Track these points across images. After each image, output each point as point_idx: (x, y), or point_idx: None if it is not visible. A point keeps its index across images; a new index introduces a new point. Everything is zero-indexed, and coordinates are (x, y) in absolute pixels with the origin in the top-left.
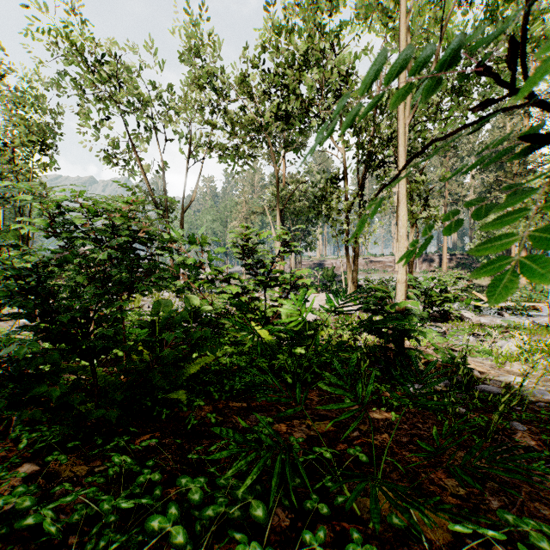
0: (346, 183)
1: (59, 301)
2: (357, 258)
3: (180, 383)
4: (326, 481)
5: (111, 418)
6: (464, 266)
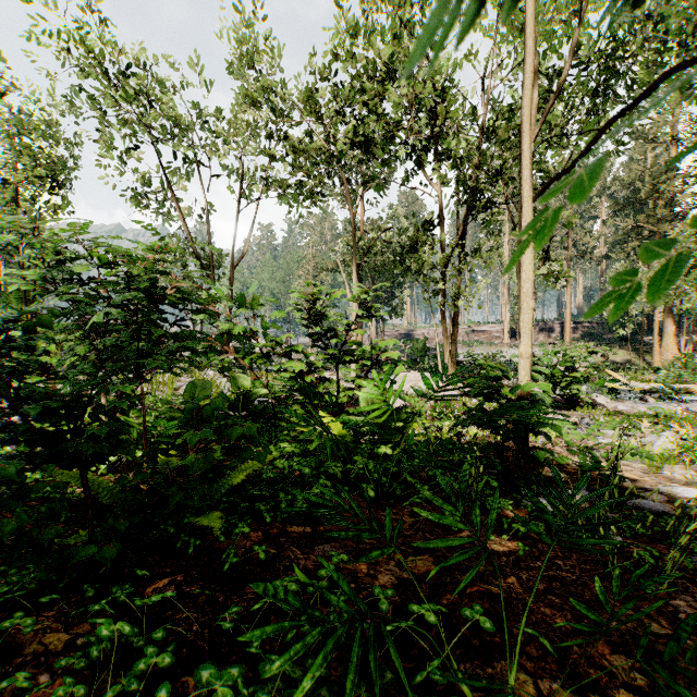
0: (443, 230)
1: (30, 383)
2: (456, 326)
3: (217, 499)
4: (433, 670)
5: (106, 558)
6: (592, 337)
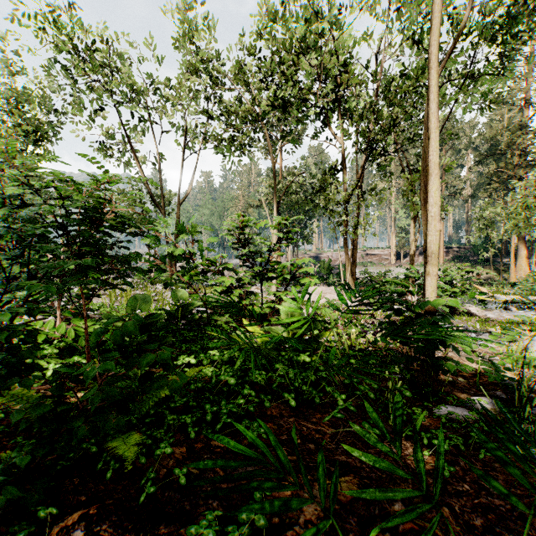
0: (345, 173)
1: None
2: (355, 250)
3: (145, 411)
4: None
5: None
6: (461, 259)
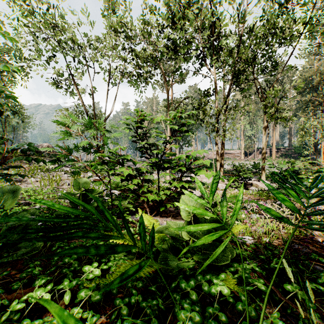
0: (216, 96)
1: None
2: (223, 149)
3: None
4: None
5: None
6: (286, 156)
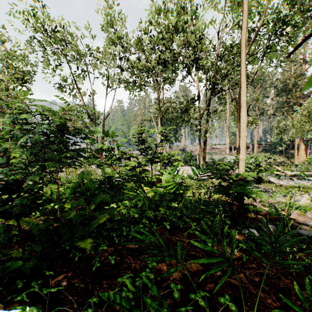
0: (199, 102)
1: None
2: (205, 146)
3: (91, 230)
4: None
5: (27, 268)
6: (267, 151)
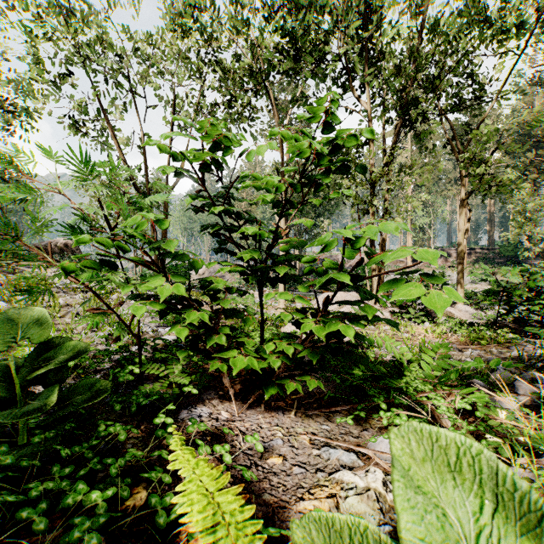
0: (372, 148)
1: None
2: (383, 246)
3: None
4: None
5: None
6: (485, 261)
